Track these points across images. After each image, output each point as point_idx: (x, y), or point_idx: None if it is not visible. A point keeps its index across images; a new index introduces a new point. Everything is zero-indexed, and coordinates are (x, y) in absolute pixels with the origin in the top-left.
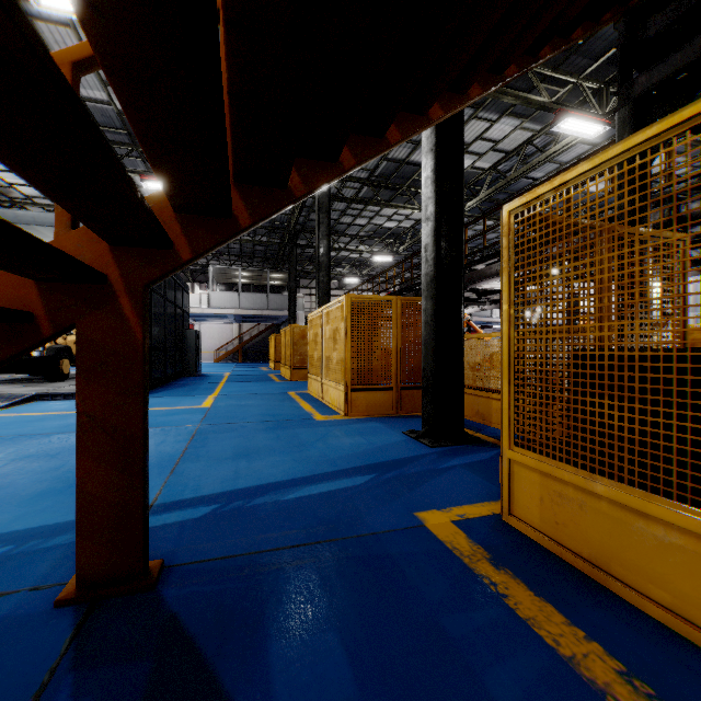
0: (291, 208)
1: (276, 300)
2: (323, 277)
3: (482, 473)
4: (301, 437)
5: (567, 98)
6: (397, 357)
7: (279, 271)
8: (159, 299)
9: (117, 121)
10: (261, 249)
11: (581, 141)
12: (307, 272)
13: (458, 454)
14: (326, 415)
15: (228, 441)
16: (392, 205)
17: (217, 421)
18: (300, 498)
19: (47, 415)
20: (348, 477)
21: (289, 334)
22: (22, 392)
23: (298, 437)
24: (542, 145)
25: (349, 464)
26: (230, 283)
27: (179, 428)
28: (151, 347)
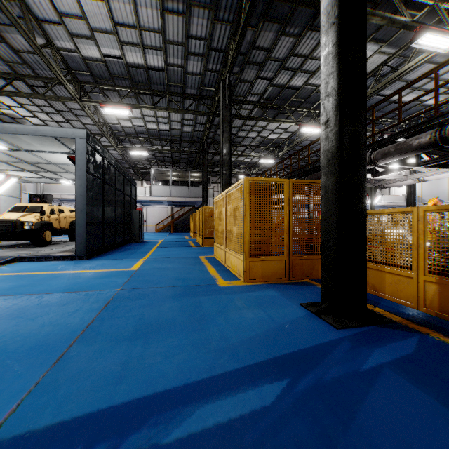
0: (204, 126)
1: (194, 191)
2: (226, 171)
3: (427, 386)
4: (204, 308)
5: (421, 22)
6: (288, 231)
7: (197, 171)
8: (110, 189)
9: (83, 65)
10: (185, 157)
11: (427, 61)
12: (215, 172)
13: (373, 341)
14: (228, 280)
15: (135, 312)
16: (275, 120)
17: (136, 285)
18: (188, 441)
19: (11, 276)
20: (254, 384)
21: (202, 213)
22: (8, 255)
23: (201, 308)
24: (394, 66)
25: (253, 357)
26: (166, 180)
27: (100, 293)
28: (103, 223)
